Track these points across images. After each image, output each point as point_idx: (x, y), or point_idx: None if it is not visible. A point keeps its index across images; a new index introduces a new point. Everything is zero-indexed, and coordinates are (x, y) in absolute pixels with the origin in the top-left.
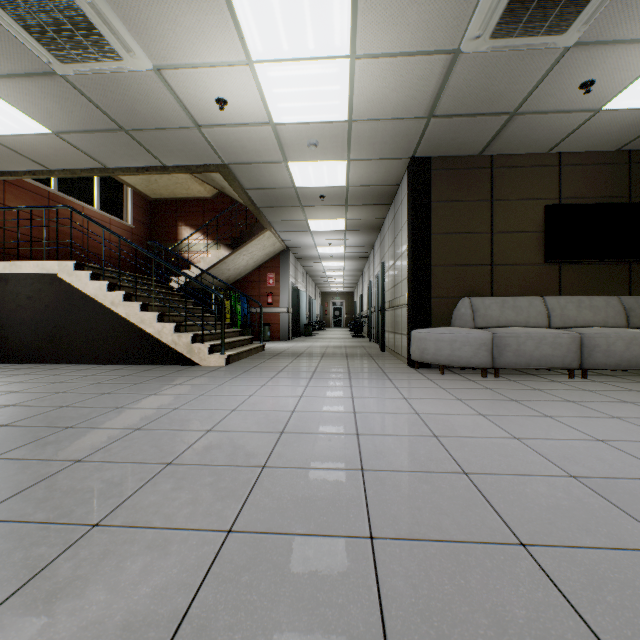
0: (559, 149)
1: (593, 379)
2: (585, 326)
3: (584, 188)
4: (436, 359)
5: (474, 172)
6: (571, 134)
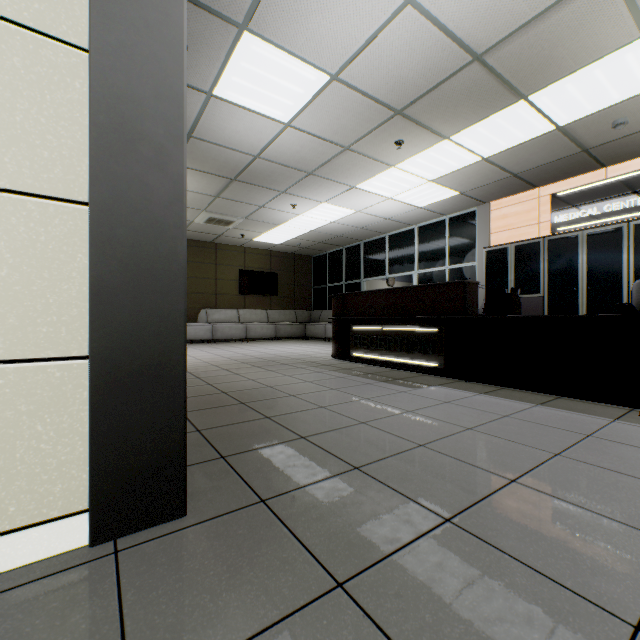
0: (245, 246)
1: (251, 342)
2: (253, 322)
3: (255, 263)
4: (189, 337)
5: (209, 249)
6: (246, 243)
